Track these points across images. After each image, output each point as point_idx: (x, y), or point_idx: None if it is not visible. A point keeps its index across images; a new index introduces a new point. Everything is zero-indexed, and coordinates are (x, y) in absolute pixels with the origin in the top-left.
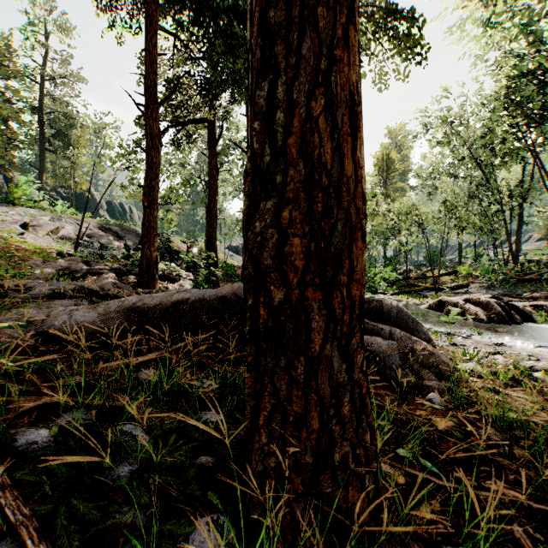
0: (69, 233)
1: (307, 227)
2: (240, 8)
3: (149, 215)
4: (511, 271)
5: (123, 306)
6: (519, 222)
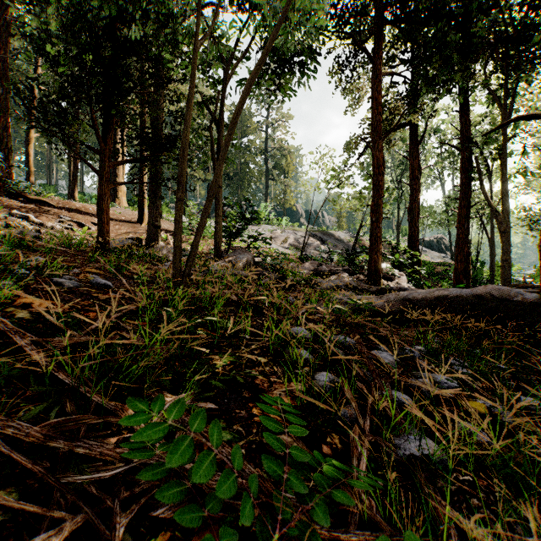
0: (293, 241)
1: None
2: (455, 11)
3: (376, 227)
4: None
5: (397, 297)
6: None
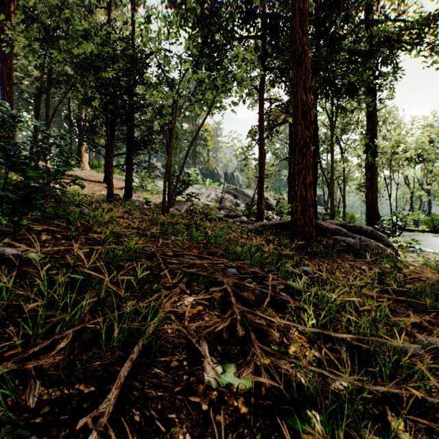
0: (214, 196)
1: (300, 206)
2: None
3: (260, 190)
4: None
5: (260, 225)
6: None
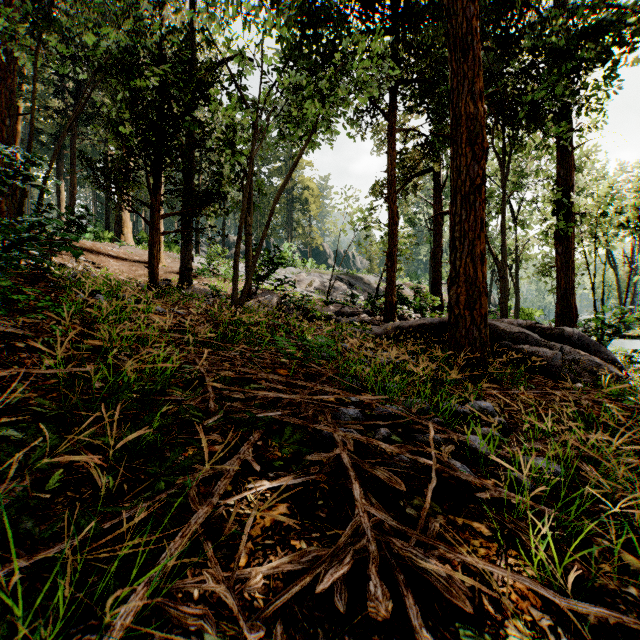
0: (319, 285)
1: (465, 293)
2: None
3: (391, 272)
4: None
5: (393, 326)
6: None
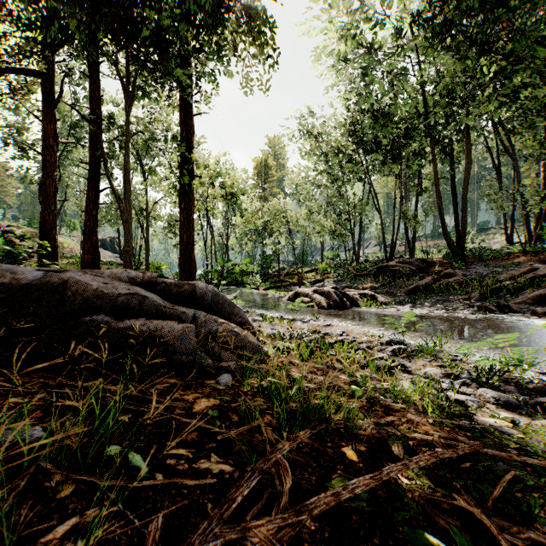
0: None
1: None
2: None
3: None
4: (354, 269)
5: None
6: (360, 229)
